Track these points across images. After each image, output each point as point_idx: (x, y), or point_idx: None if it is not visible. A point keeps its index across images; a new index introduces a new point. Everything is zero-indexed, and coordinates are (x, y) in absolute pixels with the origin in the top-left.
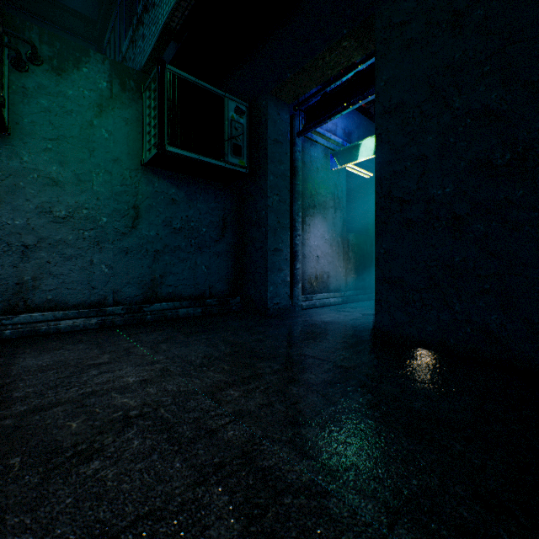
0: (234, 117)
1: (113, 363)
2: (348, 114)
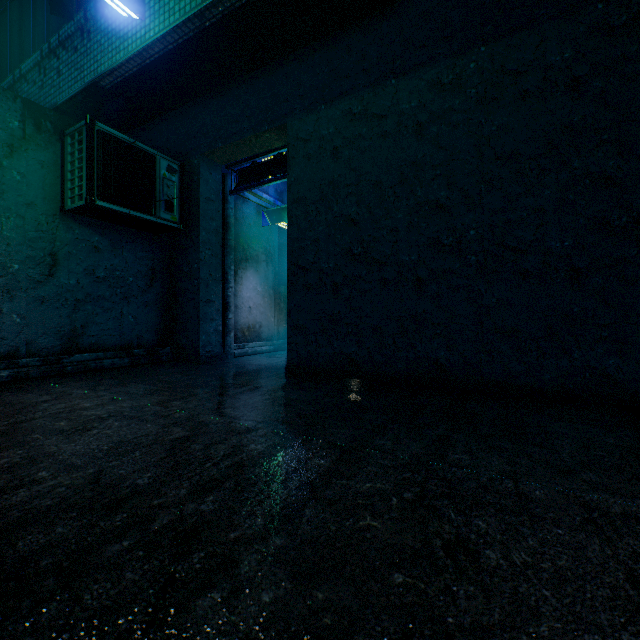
0: (166, 175)
1: (59, 399)
2: None
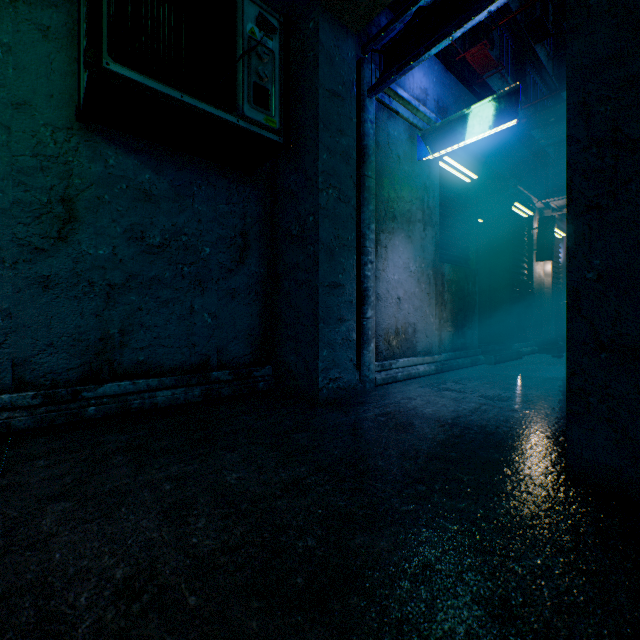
0: (255, 34)
1: None
2: (442, 80)
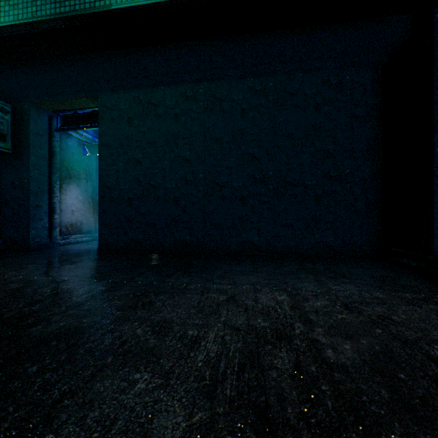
0: None
1: None
2: None
